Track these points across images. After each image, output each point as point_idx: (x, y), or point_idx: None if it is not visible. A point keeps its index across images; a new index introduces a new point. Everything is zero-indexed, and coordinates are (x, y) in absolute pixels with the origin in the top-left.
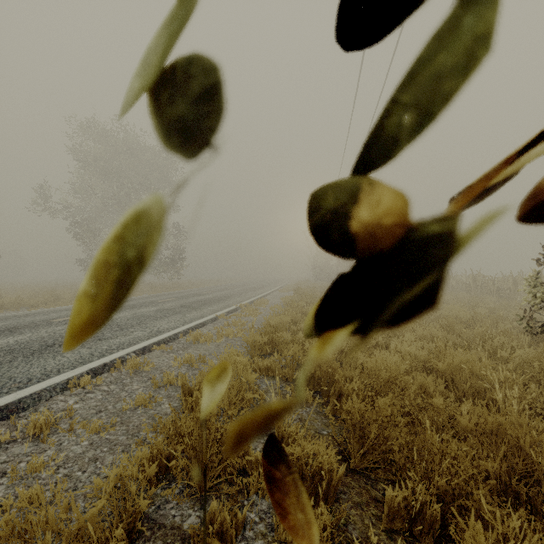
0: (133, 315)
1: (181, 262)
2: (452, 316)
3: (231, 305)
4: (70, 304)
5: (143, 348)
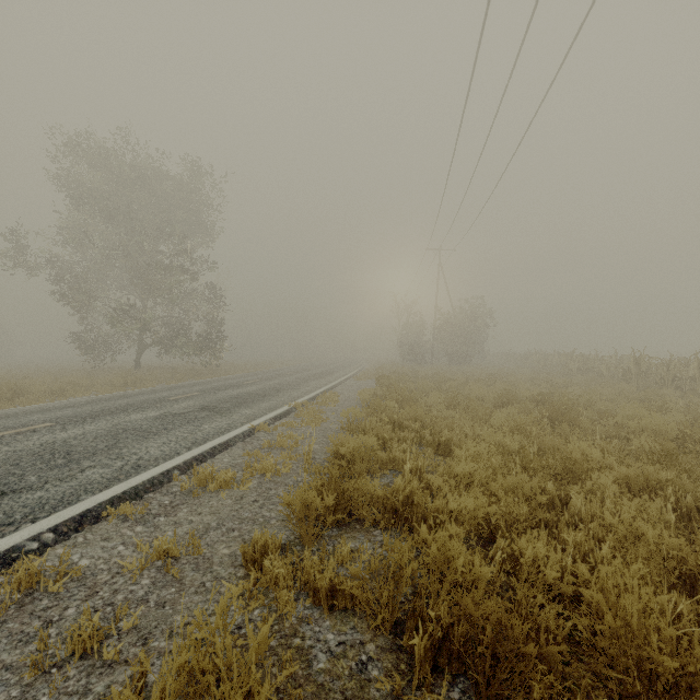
0: (109, 429)
1: (217, 337)
2: (643, 429)
3: (281, 405)
4: (33, 403)
5: (81, 514)
